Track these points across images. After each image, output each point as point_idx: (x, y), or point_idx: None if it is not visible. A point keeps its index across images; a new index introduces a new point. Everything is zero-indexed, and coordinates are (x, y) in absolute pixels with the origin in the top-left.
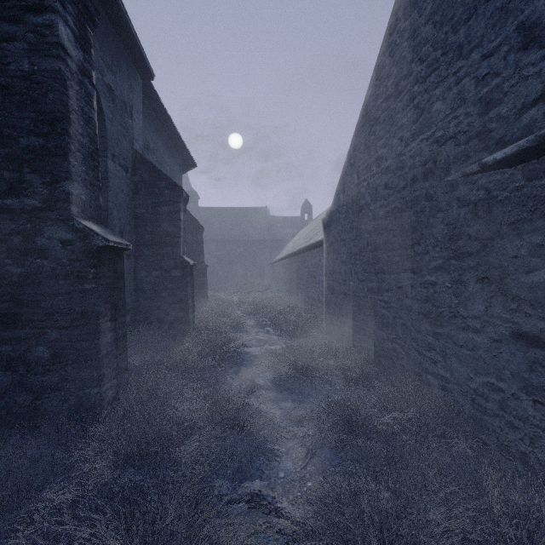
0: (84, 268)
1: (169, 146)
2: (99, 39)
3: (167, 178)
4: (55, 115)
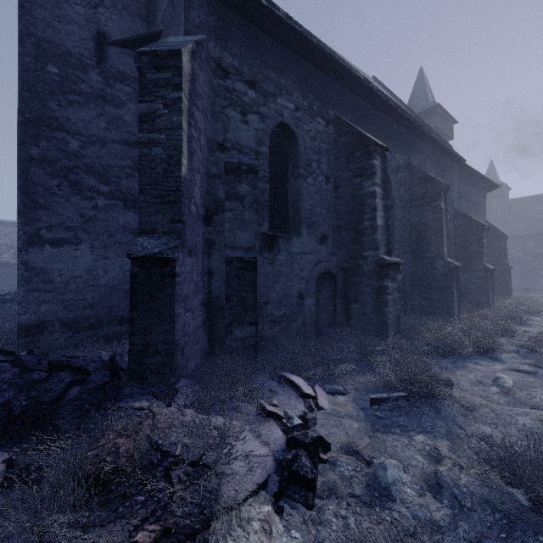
0: (448, 273)
1: (474, 184)
2: (439, 169)
3: (474, 220)
4: (439, 229)
